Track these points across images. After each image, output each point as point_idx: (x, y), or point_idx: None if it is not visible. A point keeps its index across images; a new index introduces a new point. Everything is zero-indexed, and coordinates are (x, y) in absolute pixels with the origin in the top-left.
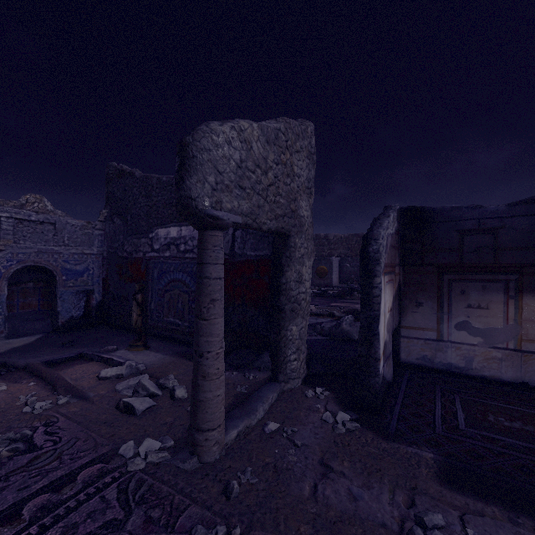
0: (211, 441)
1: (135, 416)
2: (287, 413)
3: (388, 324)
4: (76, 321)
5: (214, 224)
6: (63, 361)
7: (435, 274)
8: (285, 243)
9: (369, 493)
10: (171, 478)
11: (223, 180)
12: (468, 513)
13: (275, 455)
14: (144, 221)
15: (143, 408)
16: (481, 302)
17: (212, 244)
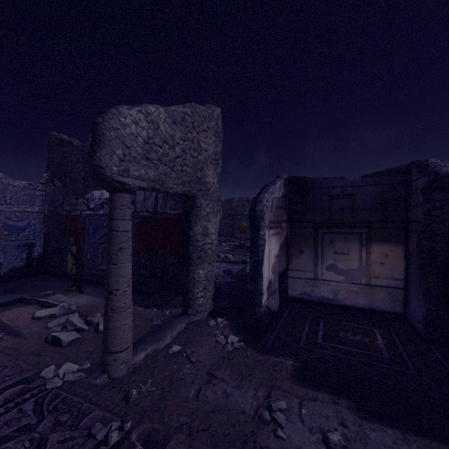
0: (119, 361)
1: (61, 347)
2: (191, 338)
3: (273, 267)
4: (18, 271)
5: (121, 188)
6: (2, 305)
7: (312, 228)
8: (193, 204)
9: (238, 391)
10: (83, 391)
11: (131, 153)
12: (306, 399)
13: (173, 369)
14: (81, 184)
15: (69, 340)
16: (343, 249)
17: (120, 204)
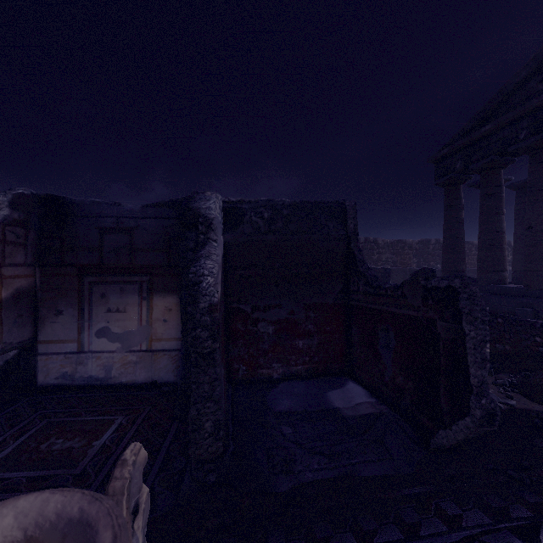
0: None
1: None
2: None
3: None
4: None
5: None
6: None
7: (76, 276)
8: None
9: None
10: None
11: None
12: None
13: None
14: None
15: None
16: (119, 305)
17: None
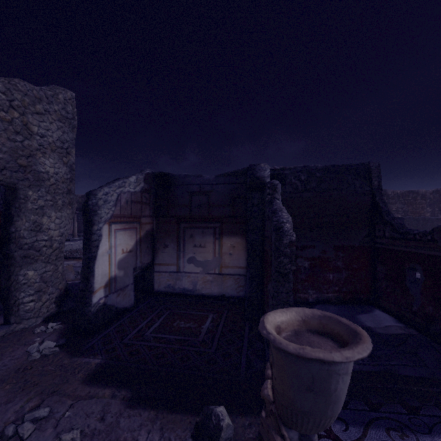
0: None
1: None
2: None
3: (122, 263)
4: None
5: None
6: None
7: (175, 223)
8: (14, 195)
9: (3, 408)
10: None
11: None
12: (82, 399)
13: None
14: None
15: None
16: (201, 242)
17: None
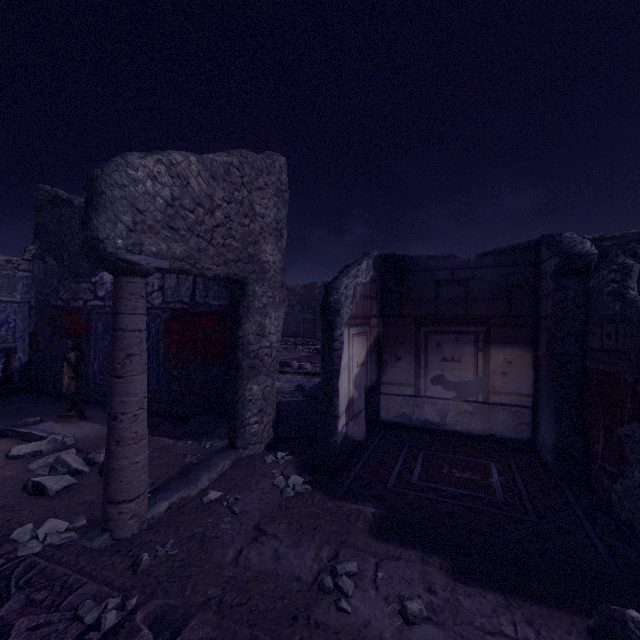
0: (126, 514)
1: (46, 498)
2: (237, 481)
3: (357, 380)
4: None
5: (129, 269)
6: None
7: (413, 326)
8: (242, 292)
9: (295, 551)
10: (72, 559)
11: (145, 219)
12: (386, 559)
13: (207, 524)
14: (85, 262)
15: (58, 487)
16: (454, 354)
17: (129, 292)
